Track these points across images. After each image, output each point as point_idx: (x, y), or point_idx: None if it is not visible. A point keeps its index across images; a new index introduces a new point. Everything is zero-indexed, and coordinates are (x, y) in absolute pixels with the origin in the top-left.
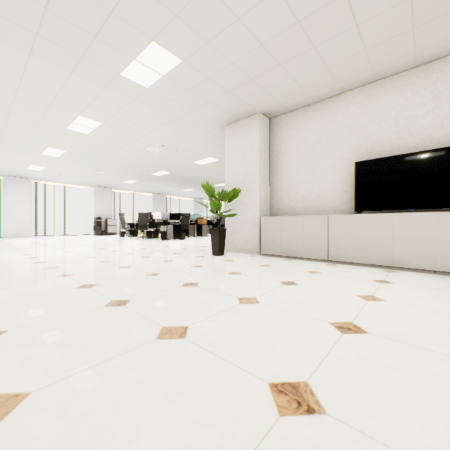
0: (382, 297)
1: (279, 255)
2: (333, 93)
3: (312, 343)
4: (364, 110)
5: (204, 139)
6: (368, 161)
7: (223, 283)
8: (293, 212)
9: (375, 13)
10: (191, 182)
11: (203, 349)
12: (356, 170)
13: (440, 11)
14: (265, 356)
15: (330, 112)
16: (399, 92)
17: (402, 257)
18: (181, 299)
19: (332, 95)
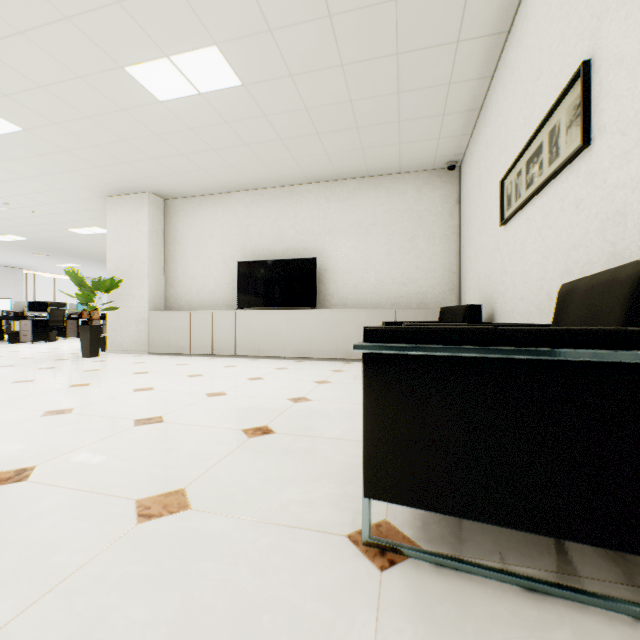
0: (207, 374)
1: (169, 353)
2: (224, 190)
3: (103, 397)
4: (250, 213)
5: (79, 206)
6: (248, 262)
7: (68, 377)
8: (189, 307)
9: (225, 146)
10: (73, 255)
11: (7, 407)
12: (239, 269)
13: (275, 158)
14: (57, 404)
15: (223, 207)
16: (274, 204)
17: (265, 348)
18: (4, 390)
19: (224, 192)
